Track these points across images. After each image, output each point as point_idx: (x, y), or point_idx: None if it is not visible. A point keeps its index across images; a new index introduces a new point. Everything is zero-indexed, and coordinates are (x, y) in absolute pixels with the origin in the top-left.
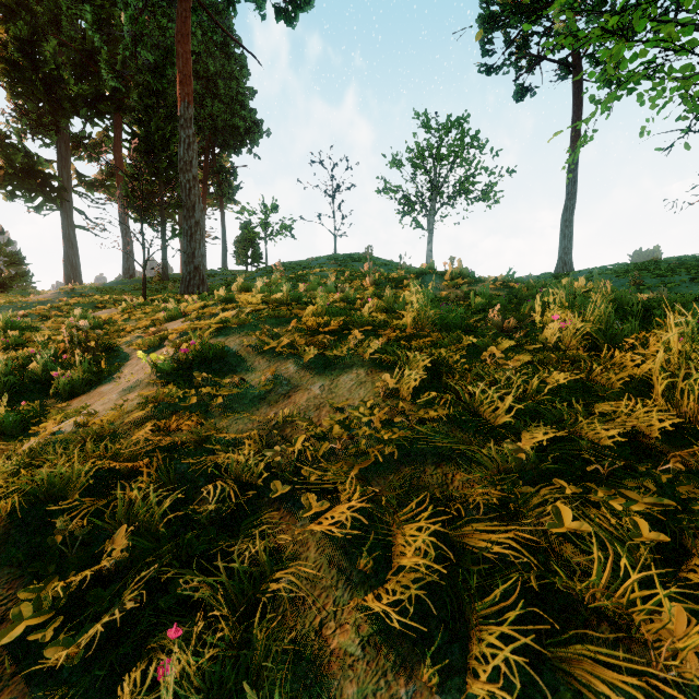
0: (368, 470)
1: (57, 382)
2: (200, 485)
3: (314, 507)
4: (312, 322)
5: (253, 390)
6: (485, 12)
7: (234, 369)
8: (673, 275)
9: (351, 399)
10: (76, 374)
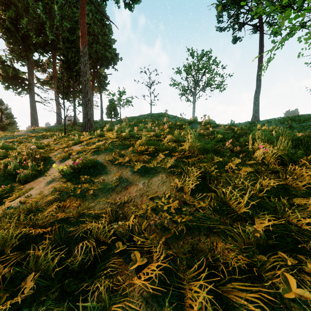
0: (168, 237)
1: (19, 175)
2: (78, 241)
3: (137, 262)
4: (139, 148)
5: (109, 184)
6: (219, 3)
7: (100, 172)
8: (306, 122)
9: (158, 191)
10: (29, 171)
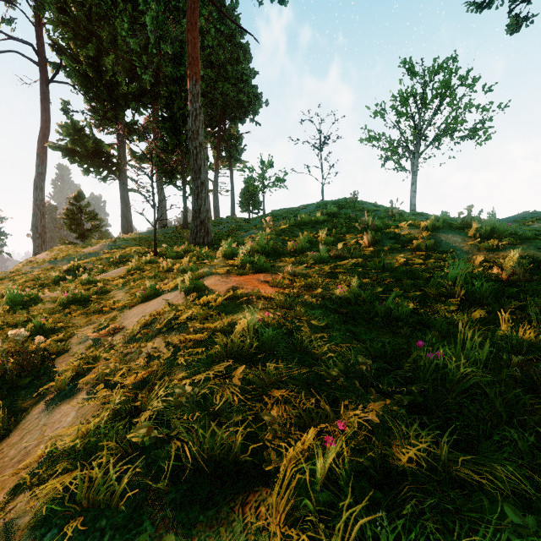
0: None
1: None
2: None
3: None
4: None
5: None
6: None
7: None
8: None
9: None
10: None
